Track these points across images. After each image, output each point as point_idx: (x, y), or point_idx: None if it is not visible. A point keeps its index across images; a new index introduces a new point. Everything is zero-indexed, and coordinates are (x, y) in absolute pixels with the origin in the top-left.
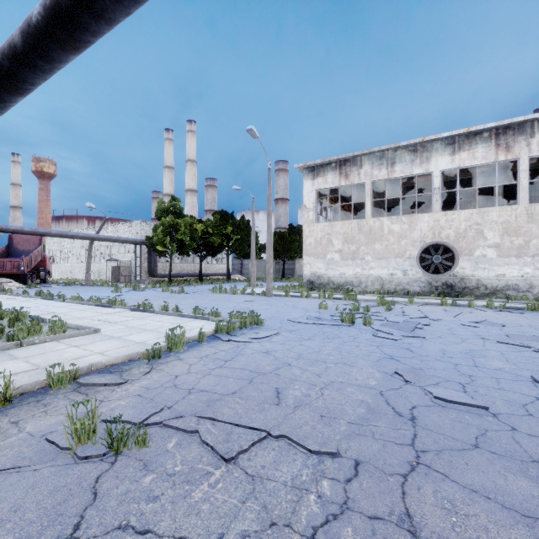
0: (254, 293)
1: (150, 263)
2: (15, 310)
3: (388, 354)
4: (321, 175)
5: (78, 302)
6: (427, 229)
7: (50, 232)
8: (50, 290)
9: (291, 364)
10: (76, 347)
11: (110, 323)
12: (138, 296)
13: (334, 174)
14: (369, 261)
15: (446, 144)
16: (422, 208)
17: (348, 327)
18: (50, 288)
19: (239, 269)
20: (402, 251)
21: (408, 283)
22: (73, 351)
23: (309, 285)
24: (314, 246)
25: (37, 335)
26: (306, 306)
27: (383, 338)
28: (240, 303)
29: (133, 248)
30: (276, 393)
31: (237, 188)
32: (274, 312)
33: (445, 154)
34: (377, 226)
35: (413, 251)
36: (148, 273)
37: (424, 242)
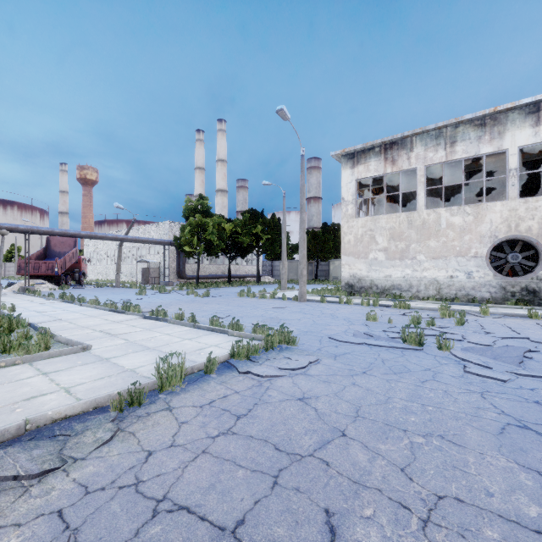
0: (285, 298)
1: (178, 264)
2: (8, 318)
3: (512, 416)
4: (362, 162)
5: (94, 307)
6: (499, 221)
7: (79, 234)
8: (79, 291)
9: (346, 432)
10: (44, 375)
11: (110, 336)
12: (160, 299)
13: (378, 160)
14: (421, 261)
15: (527, 113)
16: (479, 200)
17: (415, 351)
18: (81, 289)
19: (270, 270)
20: (466, 248)
21: (474, 287)
22: (35, 383)
23: (348, 289)
24: (354, 244)
25: (15, 352)
26: (349, 316)
27: (483, 376)
28: (268, 310)
29: (162, 249)
30: (328, 535)
31: (266, 183)
32: (309, 324)
33: (524, 126)
34: (432, 219)
35: (481, 248)
36: (177, 274)
37: (496, 236)
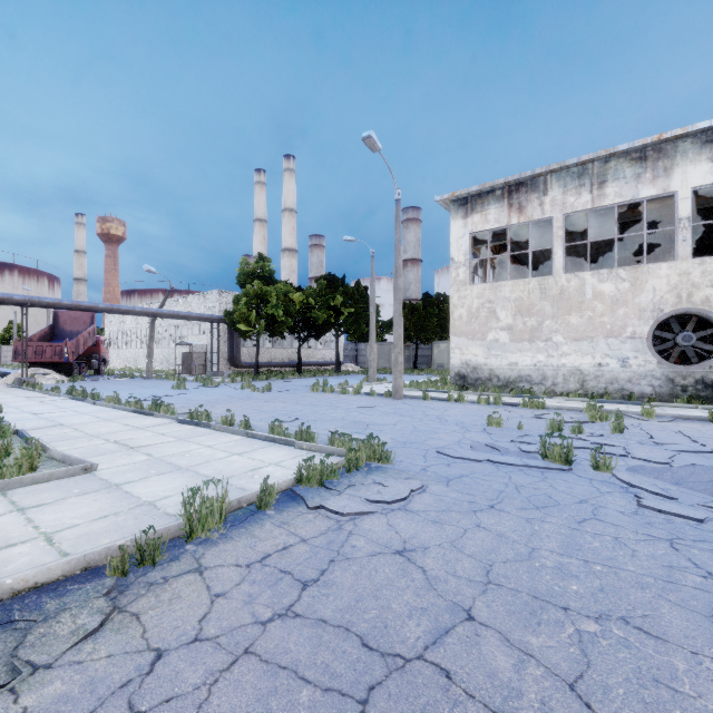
0: (374, 393)
1: (231, 347)
2: None
3: None
4: (478, 210)
5: (113, 406)
6: (665, 289)
7: (96, 306)
8: (96, 384)
9: (474, 613)
10: (19, 512)
11: (128, 450)
12: (205, 395)
13: (500, 207)
14: (559, 343)
15: (703, 142)
16: (633, 262)
17: (561, 472)
18: (99, 382)
19: (353, 356)
20: (620, 326)
21: (630, 379)
22: (2, 526)
23: (459, 382)
24: (467, 320)
25: None
26: (462, 420)
27: (667, 513)
28: (351, 411)
29: (210, 327)
30: None
31: (349, 238)
32: (408, 431)
33: (700, 159)
34: (574, 286)
35: (640, 326)
36: (229, 361)
37: (661, 310)
